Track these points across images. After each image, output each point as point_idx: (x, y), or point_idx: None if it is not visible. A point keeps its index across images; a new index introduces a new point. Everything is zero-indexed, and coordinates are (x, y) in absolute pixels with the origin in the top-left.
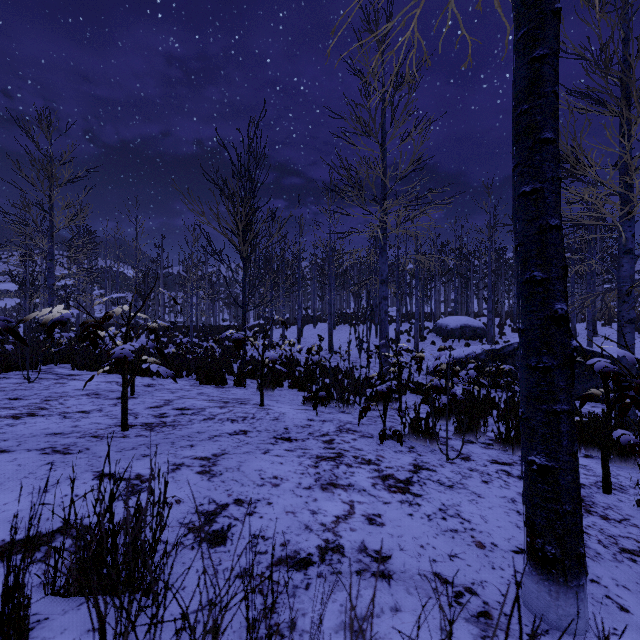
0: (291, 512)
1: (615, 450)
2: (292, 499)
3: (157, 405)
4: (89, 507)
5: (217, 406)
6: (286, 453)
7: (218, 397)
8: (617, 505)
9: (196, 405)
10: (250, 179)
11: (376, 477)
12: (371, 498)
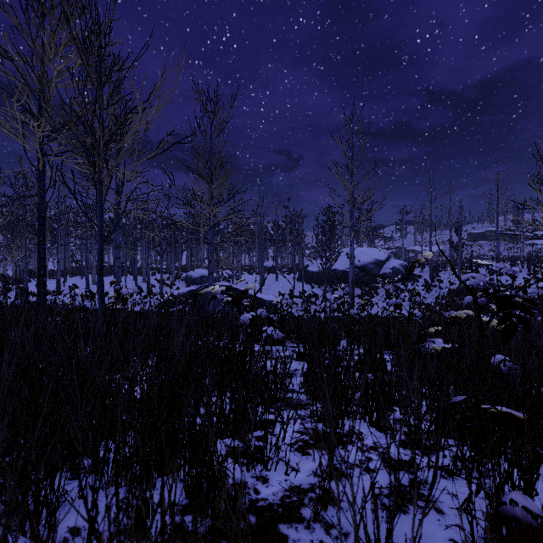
0: None
1: None
2: None
3: None
4: None
5: None
6: None
7: None
8: None
9: None
10: None
11: None
12: None
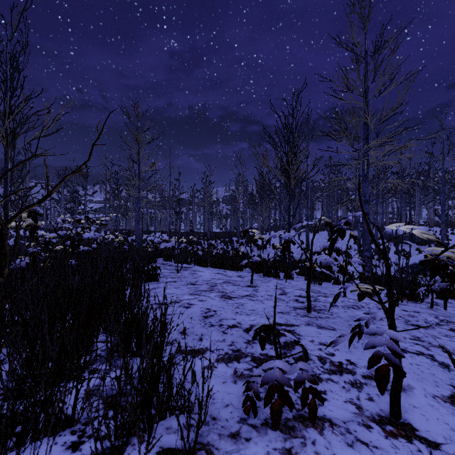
0: None
1: None
2: None
3: (280, 293)
4: (441, 375)
5: (319, 295)
6: (451, 339)
7: (297, 287)
8: None
9: (304, 294)
10: (291, 133)
11: None
12: None
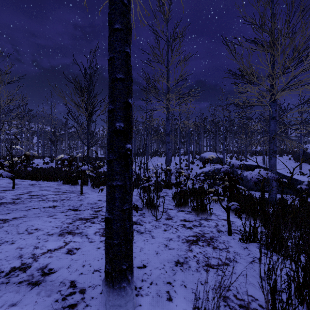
0: (21, 248)
1: (250, 214)
2: (31, 241)
3: (21, 193)
4: None
5: (55, 194)
6: (62, 216)
7: (64, 190)
8: (229, 241)
9: (44, 193)
10: (91, 81)
11: (102, 228)
12: (85, 239)
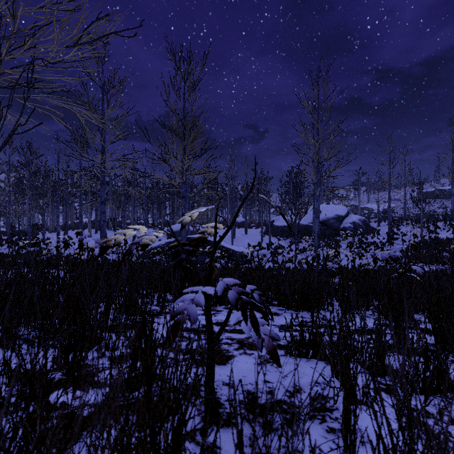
0: None
1: None
2: None
3: None
4: None
5: None
6: None
7: None
8: None
9: None
10: None
11: None
12: None
